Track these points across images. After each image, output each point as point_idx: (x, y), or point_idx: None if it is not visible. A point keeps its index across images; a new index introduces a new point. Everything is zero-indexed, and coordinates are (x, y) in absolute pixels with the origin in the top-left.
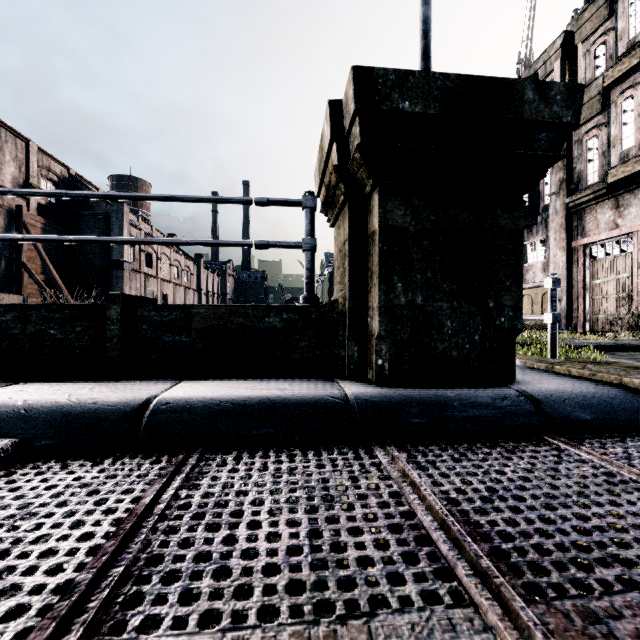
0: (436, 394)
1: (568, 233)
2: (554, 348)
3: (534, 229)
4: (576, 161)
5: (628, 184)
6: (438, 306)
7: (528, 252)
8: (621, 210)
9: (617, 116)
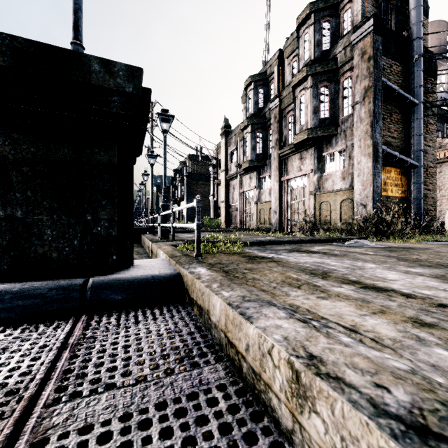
0: (1, 290)
1: (280, 172)
2: (198, 245)
3: (265, 168)
4: (284, 129)
5: (304, 146)
6: (39, 219)
7: (263, 182)
8: (303, 160)
9: (298, 105)
